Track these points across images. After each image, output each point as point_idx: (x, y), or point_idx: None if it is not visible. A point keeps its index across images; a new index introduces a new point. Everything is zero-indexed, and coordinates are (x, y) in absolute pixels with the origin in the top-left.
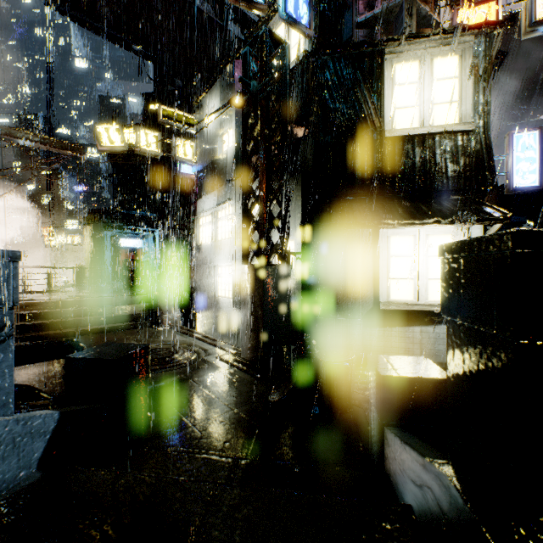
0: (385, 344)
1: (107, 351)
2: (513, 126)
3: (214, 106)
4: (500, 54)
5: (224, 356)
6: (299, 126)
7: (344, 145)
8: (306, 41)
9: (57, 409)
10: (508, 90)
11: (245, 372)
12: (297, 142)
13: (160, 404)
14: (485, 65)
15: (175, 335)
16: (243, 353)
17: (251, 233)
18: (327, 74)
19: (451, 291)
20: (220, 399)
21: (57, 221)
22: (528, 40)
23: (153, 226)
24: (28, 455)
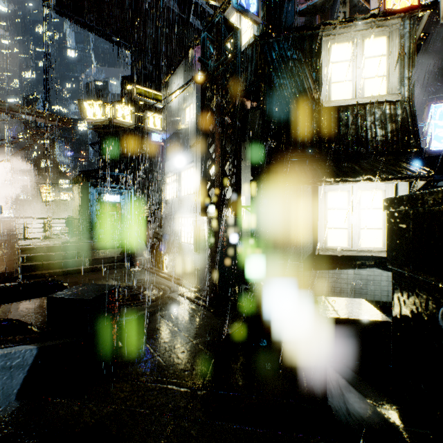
0: (323, 284)
1: (83, 291)
2: (429, 100)
3: (178, 85)
4: (422, 35)
5: (186, 293)
6: (249, 100)
7: (287, 115)
8: (255, 27)
9: (36, 344)
10: (424, 70)
11: (203, 308)
12: (247, 112)
13: (131, 335)
14: (410, 44)
15: (145, 275)
16: (202, 291)
17: (208, 190)
18: (272, 54)
19: (399, 243)
20: (181, 331)
21: (53, 180)
22: (441, 27)
23: (129, 185)
24: (7, 387)
